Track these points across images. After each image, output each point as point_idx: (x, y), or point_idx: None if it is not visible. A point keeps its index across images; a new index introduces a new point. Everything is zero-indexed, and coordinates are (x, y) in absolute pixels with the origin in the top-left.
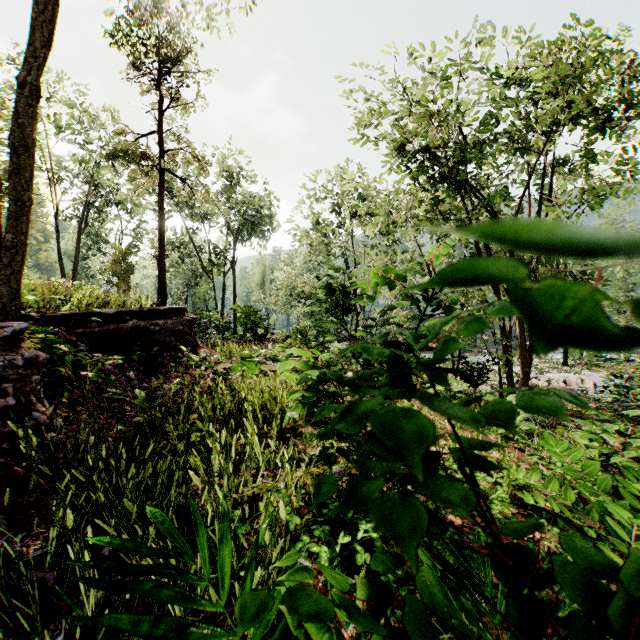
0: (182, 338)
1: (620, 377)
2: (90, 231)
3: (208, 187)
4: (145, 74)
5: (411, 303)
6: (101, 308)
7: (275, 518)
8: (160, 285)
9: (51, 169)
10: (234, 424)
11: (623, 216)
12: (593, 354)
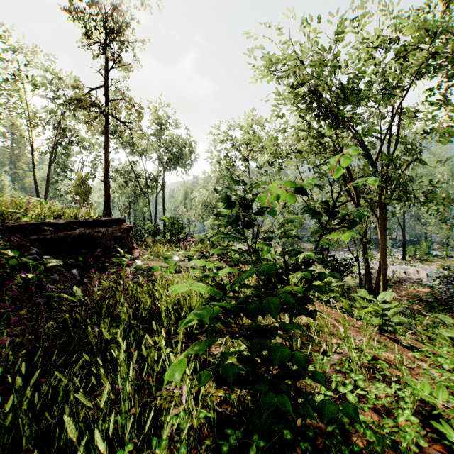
0: (120, 242)
1: (448, 270)
2: (59, 163)
3: (142, 128)
4: (94, 43)
5: (314, 216)
6: (56, 219)
7: (173, 442)
8: (105, 201)
9: (28, 116)
10: (150, 319)
11: (446, 152)
12: (424, 252)
